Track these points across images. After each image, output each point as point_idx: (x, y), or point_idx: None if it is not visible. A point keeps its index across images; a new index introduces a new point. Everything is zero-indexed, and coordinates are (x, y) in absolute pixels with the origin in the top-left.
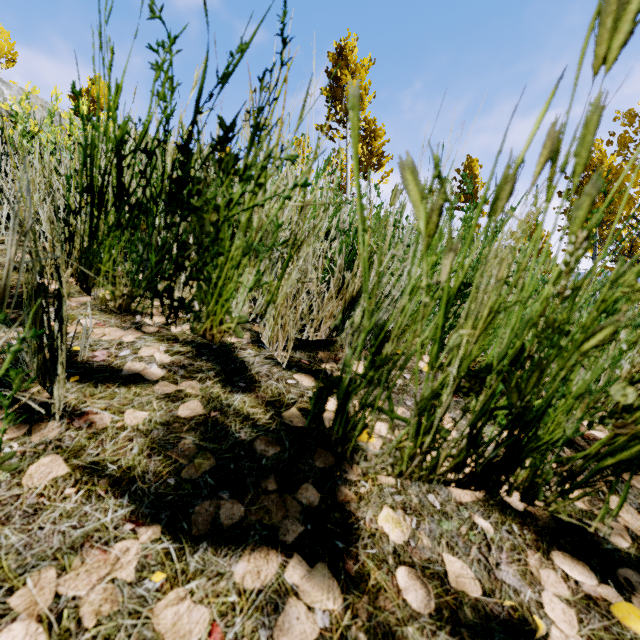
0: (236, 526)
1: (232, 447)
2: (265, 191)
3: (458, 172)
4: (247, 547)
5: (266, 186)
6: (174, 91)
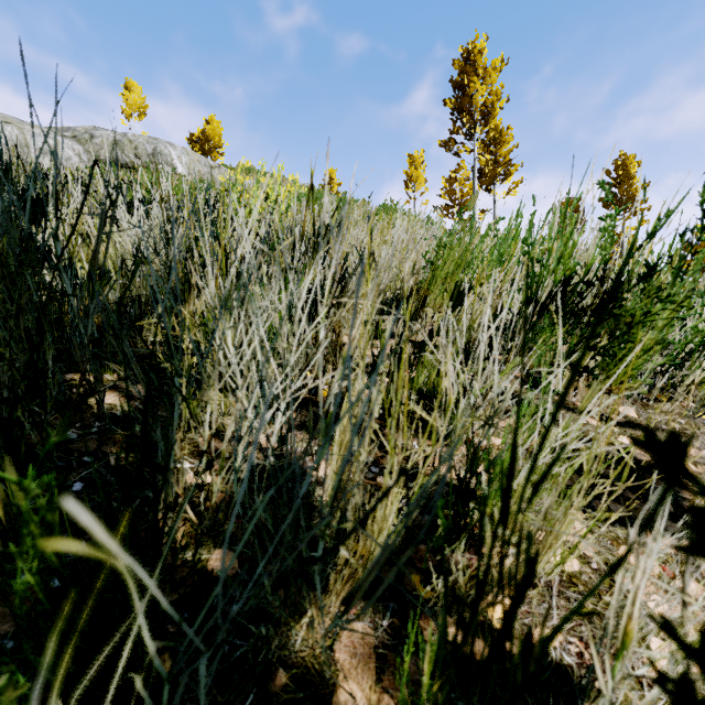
0: (628, 518)
1: (582, 468)
2: (691, 305)
3: (607, 173)
4: (646, 531)
5: (693, 302)
6: (614, 241)
